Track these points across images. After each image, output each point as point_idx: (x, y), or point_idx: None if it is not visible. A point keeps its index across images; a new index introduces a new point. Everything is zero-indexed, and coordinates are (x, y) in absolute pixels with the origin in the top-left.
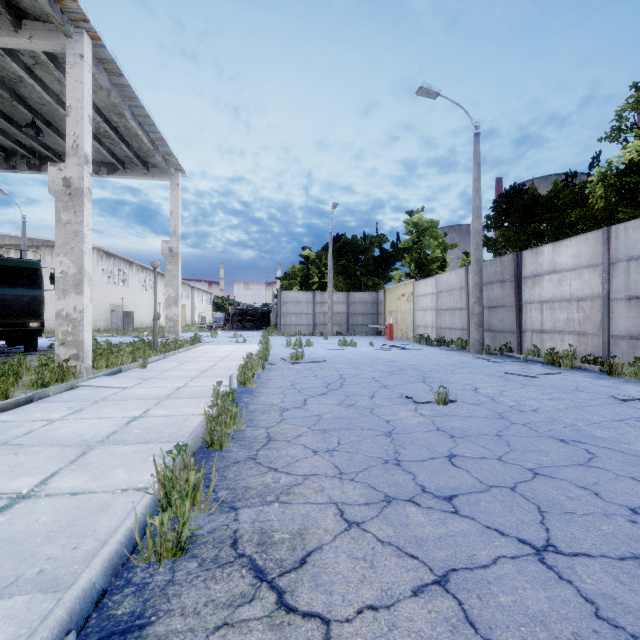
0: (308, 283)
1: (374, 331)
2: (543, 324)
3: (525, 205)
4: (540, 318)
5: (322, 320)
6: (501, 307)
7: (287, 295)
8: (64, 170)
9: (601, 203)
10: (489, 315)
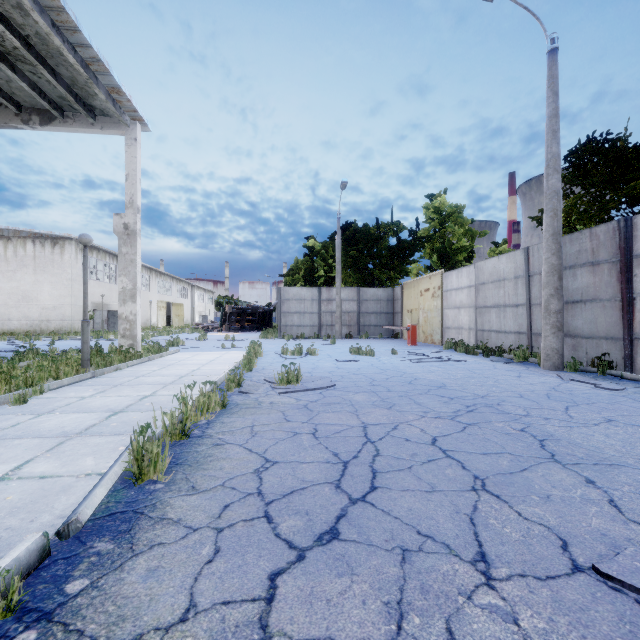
0: (313, 277)
1: (389, 333)
2: None
3: (621, 155)
4: None
5: (329, 320)
6: (591, 301)
7: (288, 291)
8: None
9: None
10: (567, 313)
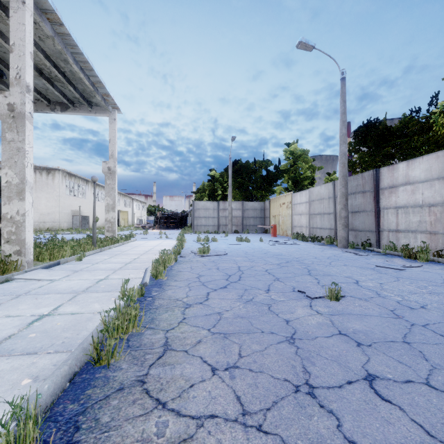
0: (214, 195)
1: (262, 230)
2: (398, 225)
3: (380, 133)
4: (396, 220)
5: (224, 222)
6: (362, 212)
7: (199, 204)
8: (9, 97)
9: (442, 130)
10: (352, 218)
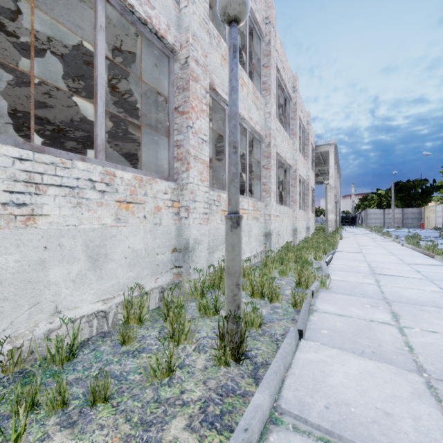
0: (380, 205)
1: (419, 226)
2: None
3: None
4: None
5: (388, 221)
6: None
7: (370, 211)
8: None
9: None
10: None
